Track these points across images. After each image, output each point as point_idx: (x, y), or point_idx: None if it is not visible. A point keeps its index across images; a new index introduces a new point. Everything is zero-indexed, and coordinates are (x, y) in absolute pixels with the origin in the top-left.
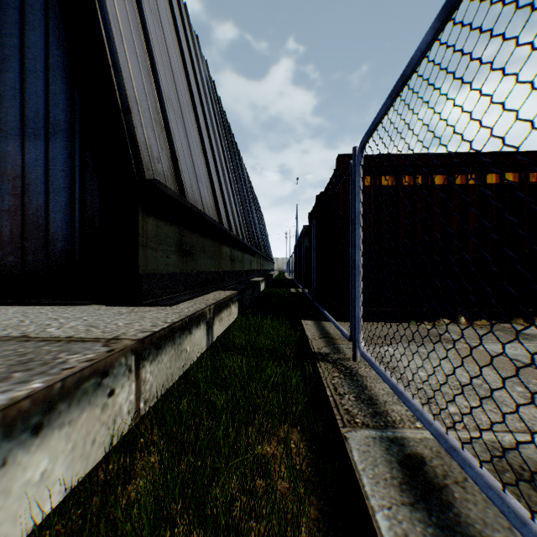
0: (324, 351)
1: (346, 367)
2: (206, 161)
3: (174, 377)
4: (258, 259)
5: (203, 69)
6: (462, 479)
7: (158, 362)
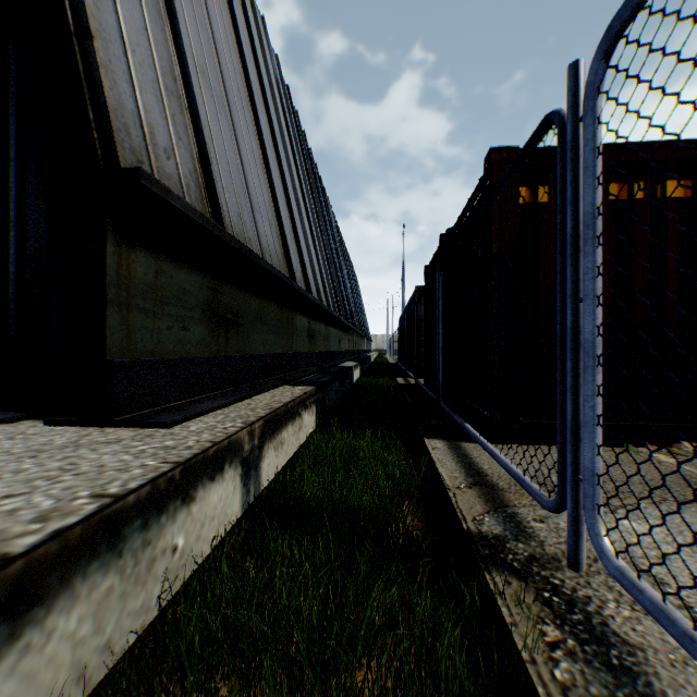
0: (489, 528)
1: (565, 595)
2: (271, 185)
3: (117, 647)
4: (349, 336)
5: (271, 64)
6: None
7: (21, 652)
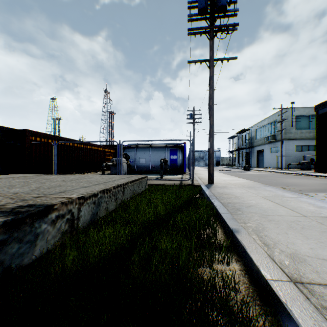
0: None
1: None
2: None
3: None
4: None
5: None
6: None
7: None
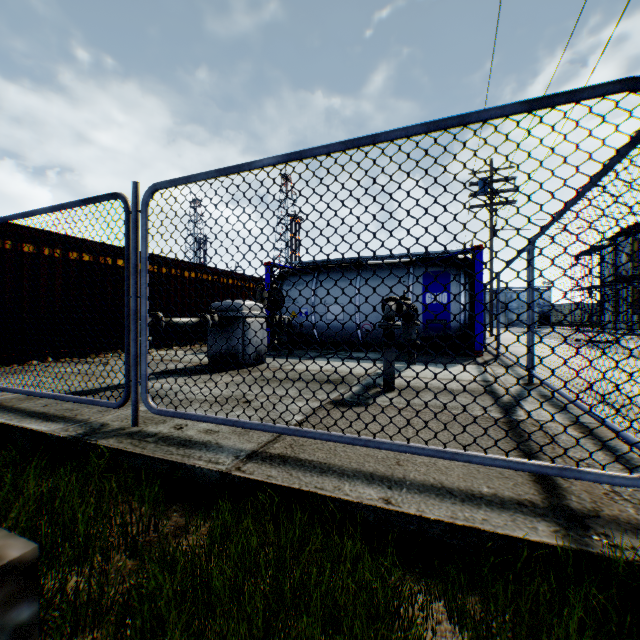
0: None
1: None
2: None
3: None
4: None
5: None
6: (12, 401)
7: None
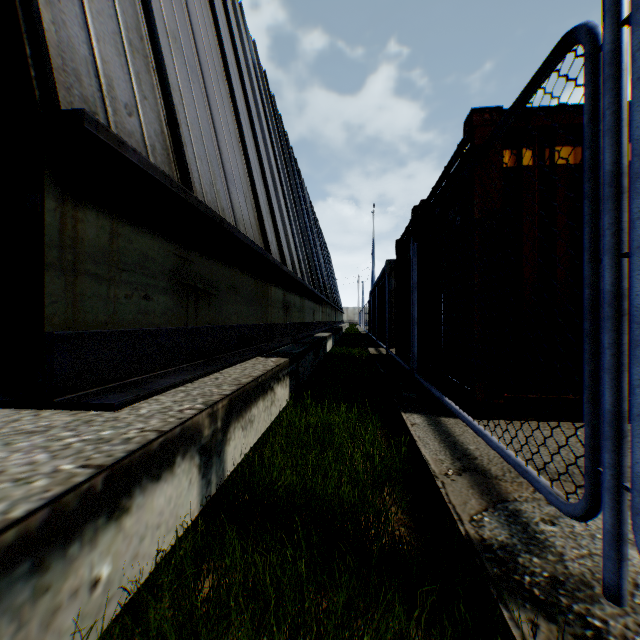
0: (492, 532)
1: None
2: (246, 159)
3: None
4: (323, 308)
5: (249, 48)
6: None
7: None
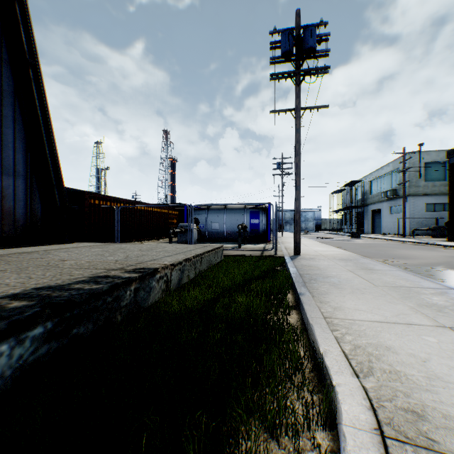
0: None
1: None
2: None
3: None
4: None
5: None
6: None
7: None
